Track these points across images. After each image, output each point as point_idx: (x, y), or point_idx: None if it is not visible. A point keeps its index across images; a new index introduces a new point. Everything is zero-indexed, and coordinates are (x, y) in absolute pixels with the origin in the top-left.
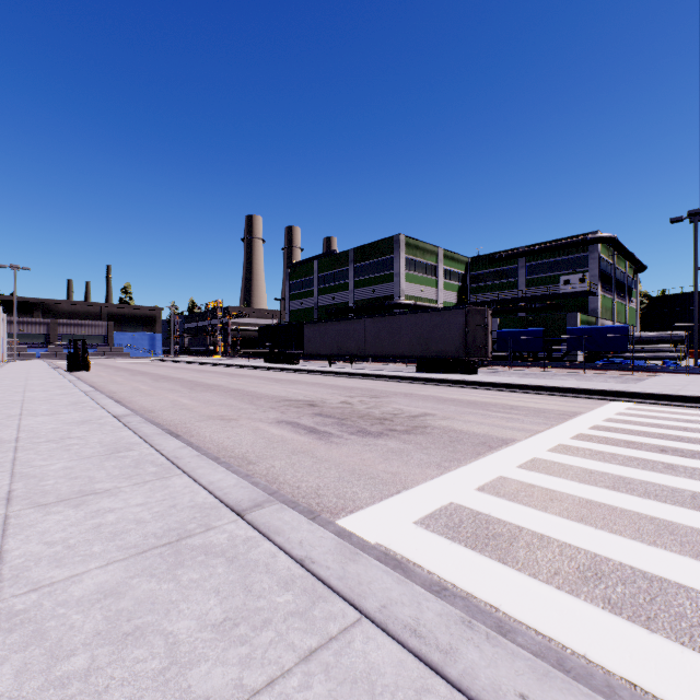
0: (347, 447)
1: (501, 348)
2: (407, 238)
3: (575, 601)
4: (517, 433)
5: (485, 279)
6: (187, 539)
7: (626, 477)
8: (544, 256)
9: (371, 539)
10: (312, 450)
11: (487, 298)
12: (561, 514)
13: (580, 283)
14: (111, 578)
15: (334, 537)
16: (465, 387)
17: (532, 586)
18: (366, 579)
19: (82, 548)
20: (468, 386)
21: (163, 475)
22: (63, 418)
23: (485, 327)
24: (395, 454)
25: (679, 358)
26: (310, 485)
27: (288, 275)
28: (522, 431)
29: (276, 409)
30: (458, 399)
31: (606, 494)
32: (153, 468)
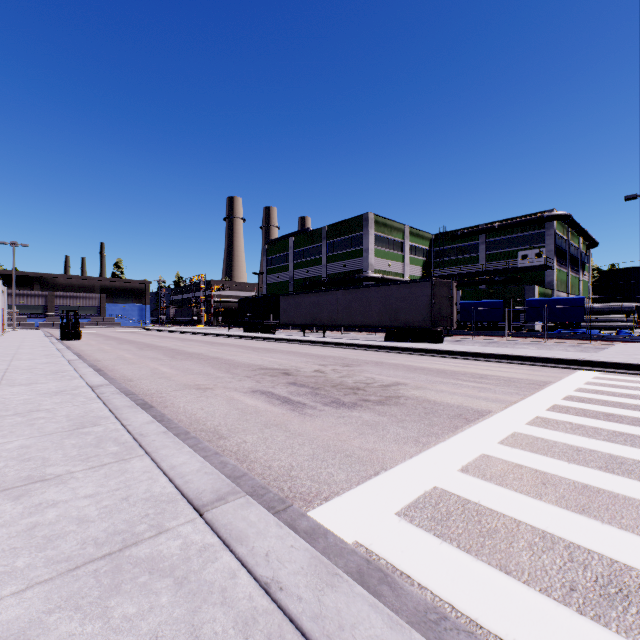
0: (321, 420)
1: (464, 318)
2: (375, 217)
3: (606, 633)
4: (492, 404)
5: (447, 254)
6: (132, 548)
7: (617, 456)
8: (503, 233)
9: (349, 537)
10: (285, 422)
11: (450, 271)
12: (559, 503)
13: (537, 258)
14: (23, 612)
15: (307, 547)
16: (433, 356)
17: (547, 609)
18: (349, 619)
19: (3, 561)
20: (436, 355)
21: (123, 456)
22: (39, 388)
23: (450, 299)
24: (370, 427)
25: (630, 327)
26: (282, 464)
27: (265, 251)
28: (496, 402)
29: (251, 378)
30: (428, 368)
31: (602, 477)
32: (114, 447)
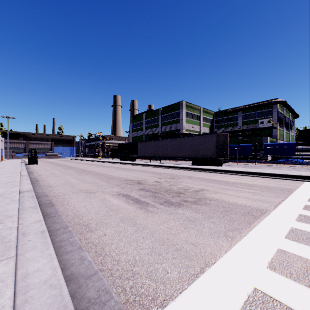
0: (158, 216)
1: (231, 153)
2: (186, 103)
3: None
4: (265, 204)
5: (222, 121)
6: None
7: None
8: (250, 110)
9: None
10: (135, 217)
11: (223, 130)
12: None
13: (268, 123)
14: None
15: None
16: (219, 173)
17: None
18: None
19: None
20: (220, 172)
21: None
22: None
23: (226, 143)
24: (191, 222)
25: None
26: (128, 258)
27: (131, 120)
28: (267, 203)
29: (119, 186)
30: (218, 180)
31: None
32: None
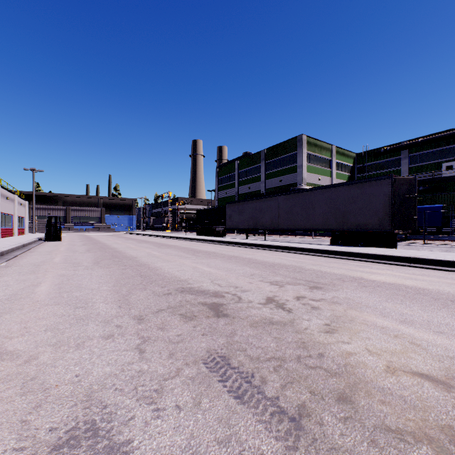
0: None
1: None
2: (307, 138)
3: None
4: None
5: (370, 169)
6: None
7: None
8: (426, 147)
9: None
10: None
11: None
12: None
13: None
14: None
15: None
16: (423, 267)
17: None
18: None
19: None
20: (429, 266)
21: None
22: None
23: (413, 198)
24: None
25: None
26: None
27: (217, 173)
28: None
29: (140, 325)
30: None
31: None
32: None
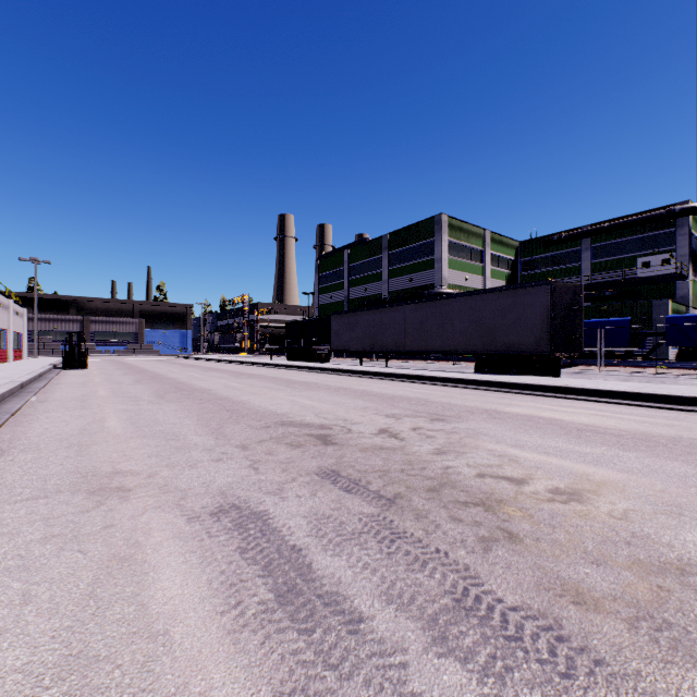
0: None
1: None
2: (449, 219)
3: None
4: None
5: (539, 265)
6: None
7: None
8: (614, 235)
9: None
10: None
11: None
12: None
13: (663, 266)
14: None
15: None
16: (575, 399)
17: None
18: None
19: None
20: (581, 397)
21: None
22: None
23: (578, 310)
24: None
25: None
26: None
27: (317, 267)
28: None
29: (247, 451)
30: (603, 428)
31: None
32: None
